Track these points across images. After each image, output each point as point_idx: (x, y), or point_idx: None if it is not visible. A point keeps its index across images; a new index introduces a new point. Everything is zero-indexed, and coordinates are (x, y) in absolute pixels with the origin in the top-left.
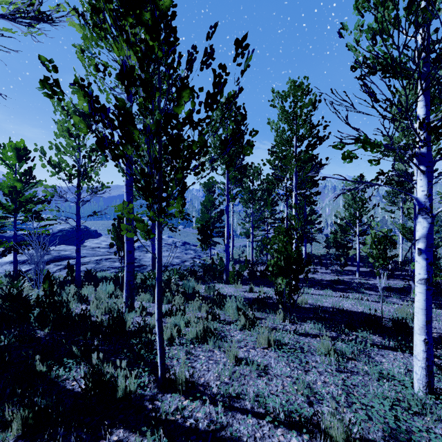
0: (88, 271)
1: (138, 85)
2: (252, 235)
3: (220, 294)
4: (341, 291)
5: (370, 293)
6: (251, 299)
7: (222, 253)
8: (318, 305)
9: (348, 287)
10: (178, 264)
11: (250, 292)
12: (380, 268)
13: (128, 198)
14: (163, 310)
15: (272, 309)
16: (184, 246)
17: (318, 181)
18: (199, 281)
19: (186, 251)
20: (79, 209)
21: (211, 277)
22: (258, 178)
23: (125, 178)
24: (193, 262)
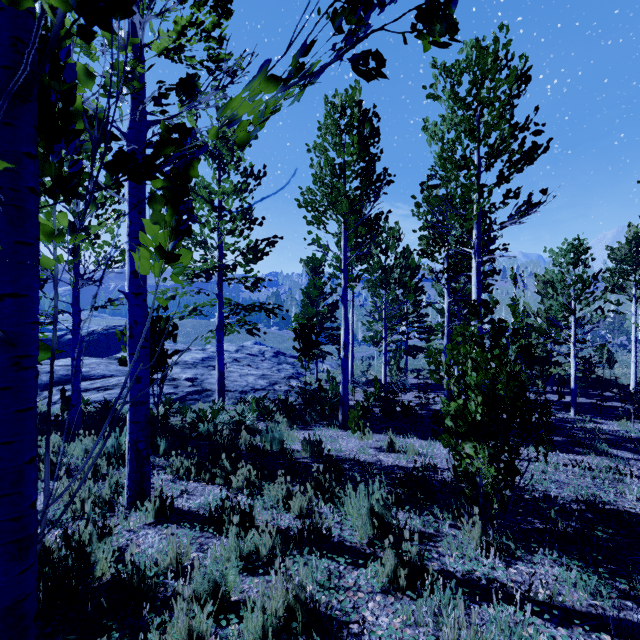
0: (104, 404)
1: (147, 6)
2: (385, 342)
3: (332, 462)
4: (564, 451)
5: (625, 457)
6: (393, 470)
7: (336, 368)
8: (537, 491)
9: (574, 441)
10: (264, 389)
11: (389, 451)
12: (600, 397)
13: (132, 263)
14: (210, 503)
15: (443, 501)
16: (277, 358)
17: (494, 251)
18: (294, 423)
19: (280, 365)
20: (77, 295)
21: (317, 415)
22: (395, 247)
23: (127, 221)
24: (288, 386)
